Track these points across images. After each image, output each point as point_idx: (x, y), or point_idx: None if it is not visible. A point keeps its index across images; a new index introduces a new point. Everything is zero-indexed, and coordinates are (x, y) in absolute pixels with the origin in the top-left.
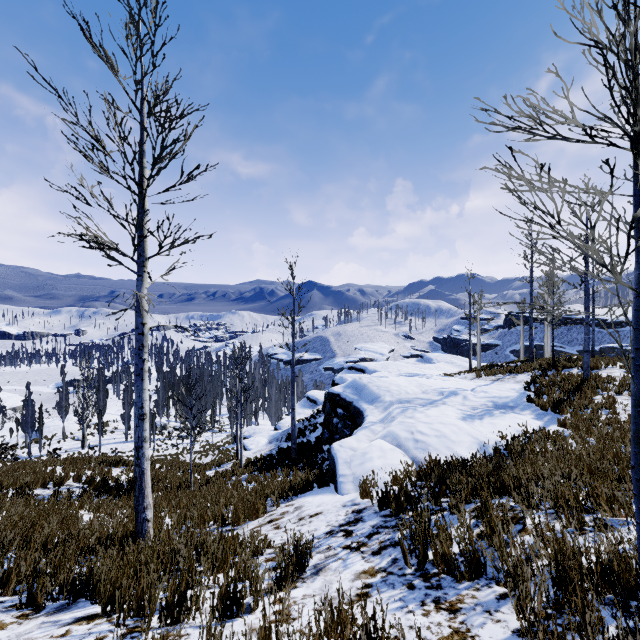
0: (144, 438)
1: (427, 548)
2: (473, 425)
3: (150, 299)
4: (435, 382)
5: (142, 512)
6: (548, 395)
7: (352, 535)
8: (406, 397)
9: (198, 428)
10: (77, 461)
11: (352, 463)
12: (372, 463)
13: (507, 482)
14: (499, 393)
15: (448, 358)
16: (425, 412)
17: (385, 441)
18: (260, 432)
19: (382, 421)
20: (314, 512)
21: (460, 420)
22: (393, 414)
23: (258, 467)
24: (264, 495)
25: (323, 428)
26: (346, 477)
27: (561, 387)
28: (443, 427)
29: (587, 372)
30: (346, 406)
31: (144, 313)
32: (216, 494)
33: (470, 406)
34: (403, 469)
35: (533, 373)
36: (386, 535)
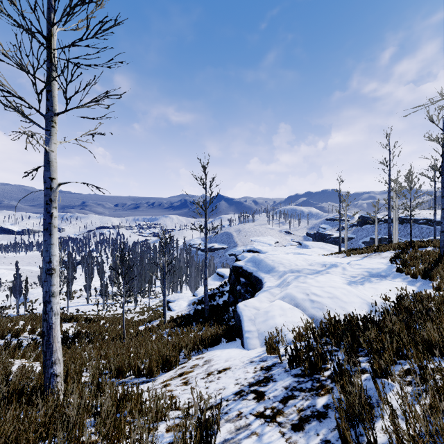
0: (52, 293)
1: (375, 433)
2: (358, 289)
3: (42, 137)
4: (317, 258)
5: (49, 367)
6: (413, 266)
7: (264, 398)
8: (296, 268)
9: (139, 295)
10: (38, 317)
11: (256, 320)
12: (275, 320)
13: (438, 342)
14: (371, 265)
15: (320, 245)
16: (315, 278)
17: (284, 301)
18: (182, 298)
19: (279, 286)
20: (222, 367)
21: (346, 285)
22: (288, 280)
23: (178, 323)
24: (179, 347)
25: (229, 294)
26: (251, 333)
27: (423, 260)
28: (334, 290)
29: (443, 248)
30: (247, 276)
31: (52, 168)
32: (138, 346)
33: (349, 275)
34: (304, 326)
35: (394, 251)
36: (304, 401)
